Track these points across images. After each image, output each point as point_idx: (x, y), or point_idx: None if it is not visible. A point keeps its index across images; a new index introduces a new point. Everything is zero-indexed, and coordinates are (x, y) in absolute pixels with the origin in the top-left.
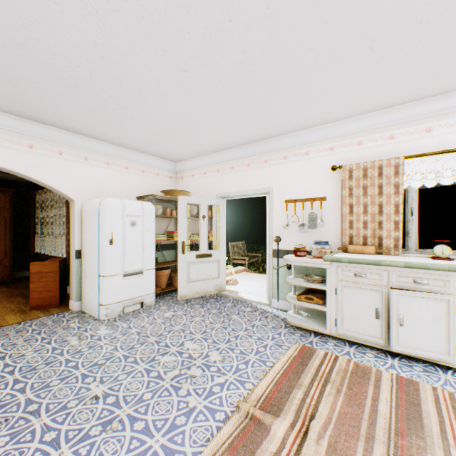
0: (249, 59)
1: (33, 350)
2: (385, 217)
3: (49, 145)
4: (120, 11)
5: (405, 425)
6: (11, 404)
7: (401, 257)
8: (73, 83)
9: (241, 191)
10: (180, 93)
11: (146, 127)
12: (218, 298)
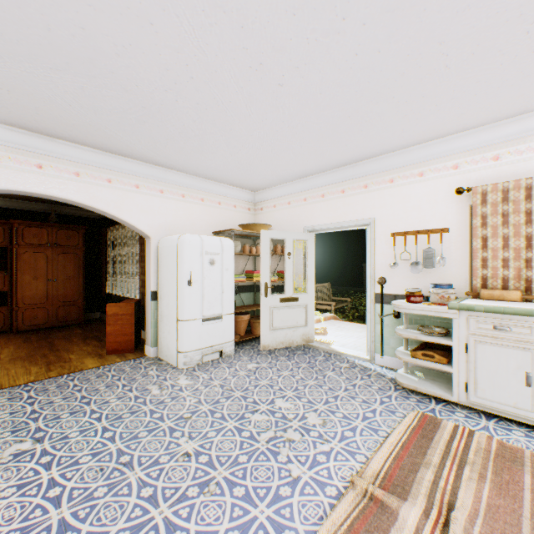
0: (359, 63)
1: (115, 397)
2: None
3: (126, 179)
4: (217, 24)
5: None
6: (103, 453)
7: None
8: (157, 109)
9: (334, 223)
10: (271, 111)
11: (227, 153)
12: (306, 349)
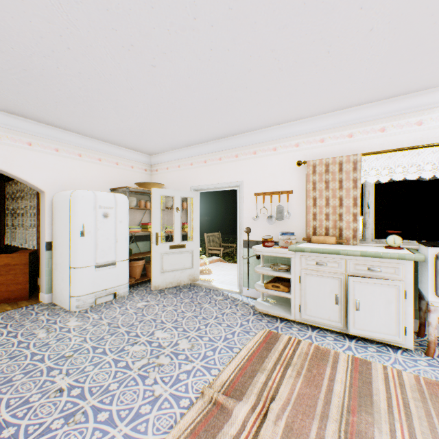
0: (215, 57)
1: None
2: (345, 210)
3: (17, 136)
4: (83, 3)
5: (357, 403)
6: None
7: (358, 247)
8: (40, 73)
9: (214, 184)
10: (150, 87)
11: (118, 120)
12: (191, 287)
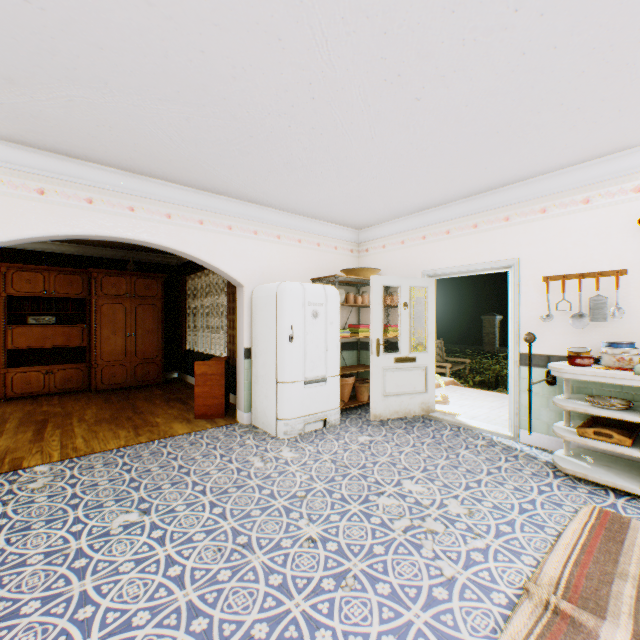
0: (525, 64)
1: (215, 468)
2: None
3: (218, 219)
4: (355, 33)
5: None
6: (216, 531)
7: None
8: (265, 137)
9: (463, 265)
10: (399, 132)
11: (335, 185)
12: (426, 421)
